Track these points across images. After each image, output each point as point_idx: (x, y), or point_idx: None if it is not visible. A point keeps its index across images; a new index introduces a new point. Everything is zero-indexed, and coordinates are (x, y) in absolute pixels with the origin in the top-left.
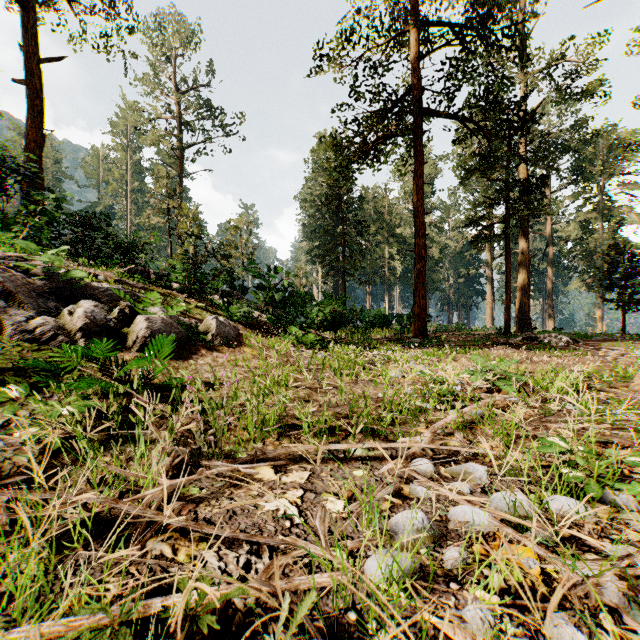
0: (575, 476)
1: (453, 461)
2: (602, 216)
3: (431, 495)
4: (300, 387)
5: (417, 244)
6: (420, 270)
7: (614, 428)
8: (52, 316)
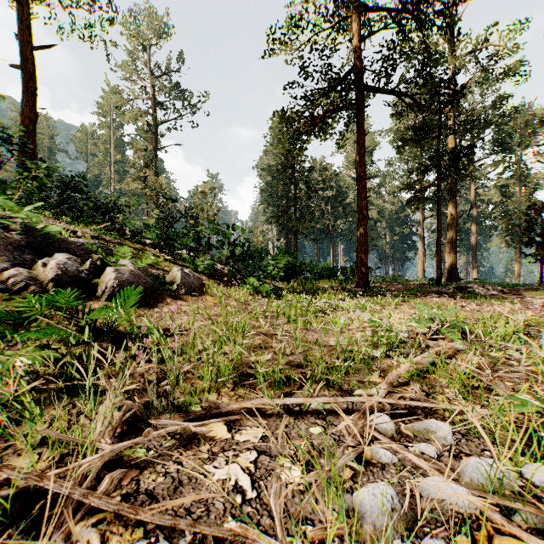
0: None
1: (412, 416)
2: (519, 182)
3: (395, 460)
4: (256, 333)
5: (360, 205)
6: (362, 228)
7: None
8: (28, 268)
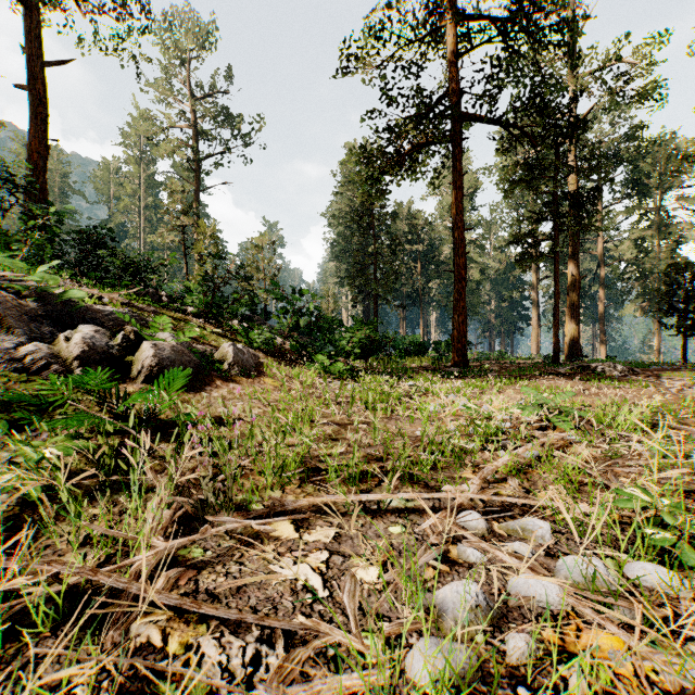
0: (663, 538)
1: (508, 514)
2: (659, 233)
3: (484, 559)
4: (327, 423)
5: (456, 264)
6: (460, 292)
7: (693, 473)
8: (47, 342)
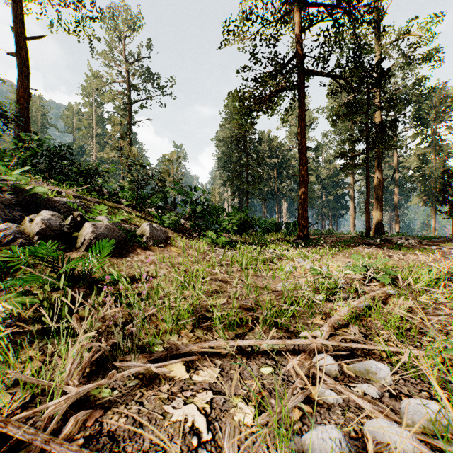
0: None
1: (352, 356)
2: (435, 151)
3: (340, 400)
4: (213, 280)
5: (301, 170)
6: (303, 189)
7: None
8: (17, 223)
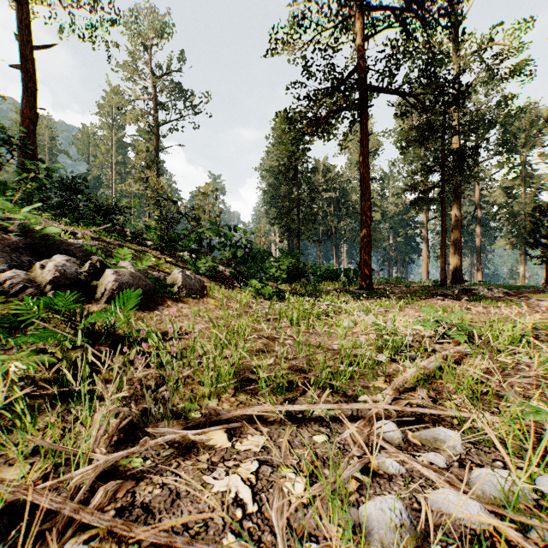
0: None
1: (419, 423)
2: (524, 183)
3: (403, 470)
4: (258, 337)
5: (363, 206)
6: (366, 229)
7: None
8: (26, 270)
